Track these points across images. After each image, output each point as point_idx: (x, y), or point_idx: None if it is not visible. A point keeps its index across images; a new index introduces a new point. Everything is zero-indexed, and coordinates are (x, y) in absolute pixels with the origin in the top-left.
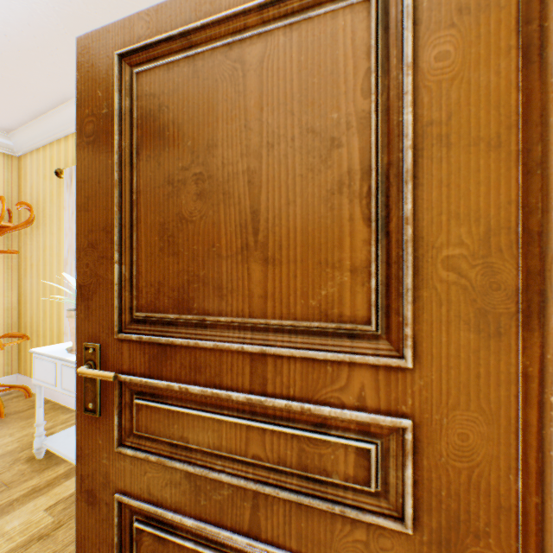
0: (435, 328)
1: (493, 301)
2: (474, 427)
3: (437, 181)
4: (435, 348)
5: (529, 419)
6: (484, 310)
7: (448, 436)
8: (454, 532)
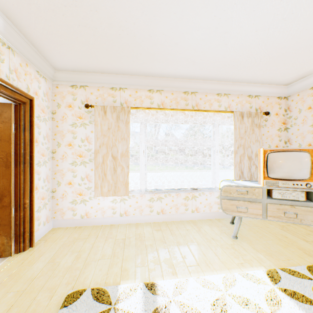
0: (0, 167)
1: (8, 163)
2: (6, 181)
3: (0, 146)
4: (0, 170)
5: (17, 180)
6: (7, 164)
7: (2, 183)
8: (3, 197)
